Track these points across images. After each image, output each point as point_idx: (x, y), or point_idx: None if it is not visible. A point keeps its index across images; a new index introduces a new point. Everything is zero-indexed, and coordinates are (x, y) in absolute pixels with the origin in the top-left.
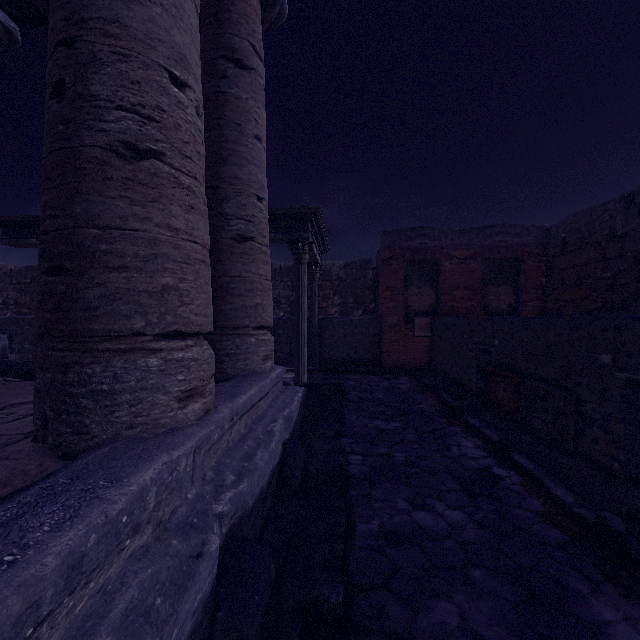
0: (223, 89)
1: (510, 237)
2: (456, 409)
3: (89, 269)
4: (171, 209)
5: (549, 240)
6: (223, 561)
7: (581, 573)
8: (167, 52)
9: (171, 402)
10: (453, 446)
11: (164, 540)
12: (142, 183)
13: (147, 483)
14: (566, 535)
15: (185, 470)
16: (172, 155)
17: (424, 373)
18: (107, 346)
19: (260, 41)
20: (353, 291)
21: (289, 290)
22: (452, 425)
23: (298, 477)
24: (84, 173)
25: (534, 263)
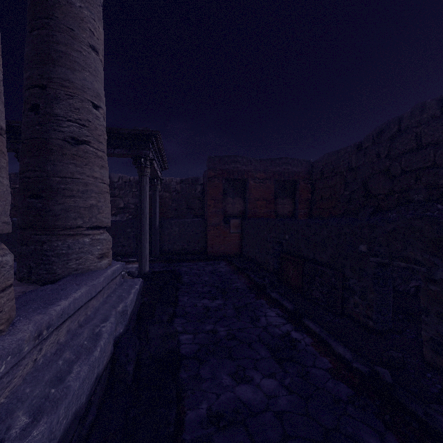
0: None
1: (291, 166)
2: (261, 286)
3: None
4: None
5: (313, 170)
6: None
7: (369, 426)
8: None
9: None
10: (262, 317)
11: None
12: None
13: None
14: (351, 388)
15: None
16: None
17: (237, 259)
18: None
19: None
20: (186, 200)
21: (137, 198)
22: (259, 299)
23: (130, 371)
24: None
25: (305, 184)
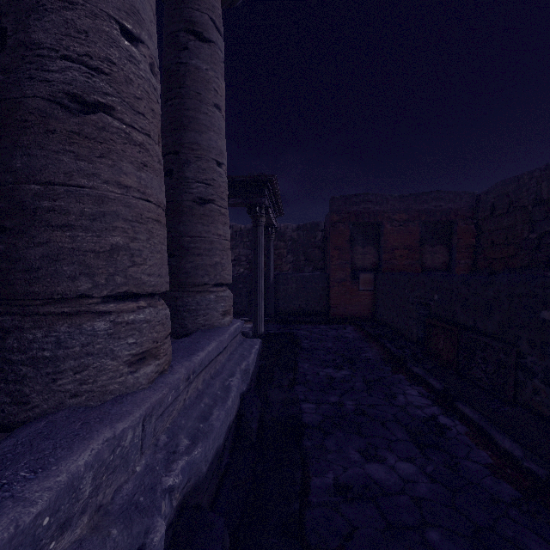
0: (184, 60)
1: (444, 202)
2: (399, 358)
3: (30, 227)
4: (121, 165)
5: (479, 205)
6: (174, 536)
7: (539, 535)
8: (117, 3)
9: (120, 367)
10: (399, 394)
11: (102, 529)
12: (89, 137)
13: (80, 469)
14: (518, 490)
15: (132, 442)
16: (123, 110)
17: (368, 323)
18: (49, 309)
19: (219, 16)
20: (304, 250)
21: (248, 249)
22: (396, 373)
23: (255, 429)
24: (25, 125)
25: (466, 225)
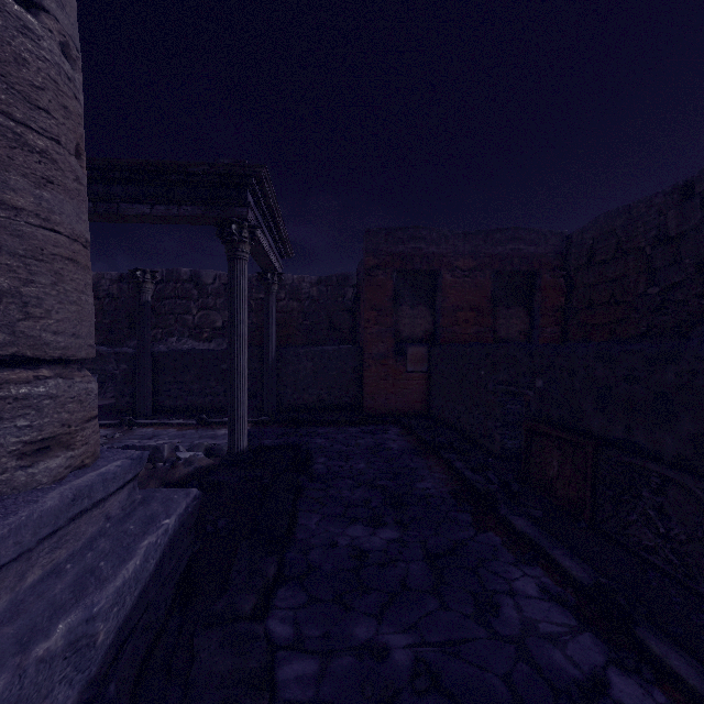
0: None
1: (524, 244)
2: (483, 494)
3: None
4: None
5: (571, 249)
6: None
7: None
8: None
9: None
10: (502, 596)
11: None
12: None
13: None
14: None
15: None
16: None
17: (420, 422)
18: None
19: None
20: (328, 314)
21: None
22: (483, 529)
23: None
24: None
25: (552, 278)
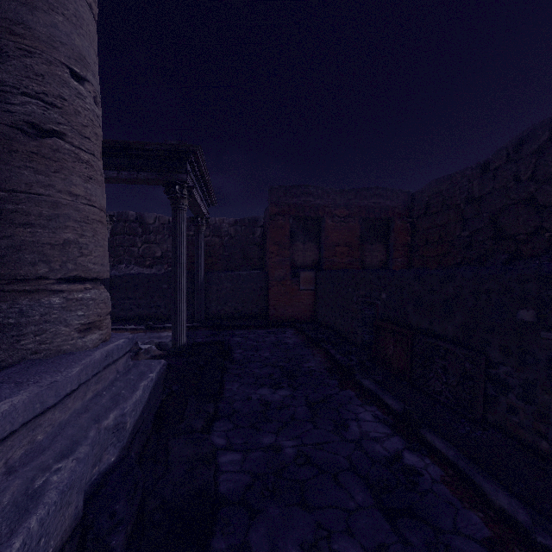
0: None
1: (383, 199)
2: (346, 368)
3: None
4: None
5: (414, 203)
6: None
7: None
8: None
9: None
10: (351, 421)
11: None
12: None
13: None
14: None
15: None
16: None
17: (309, 325)
18: None
19: None
20: (242, 247)
21: None
22: (344, 388)
23: (117, 546)
24: None
25: (402, 223)
